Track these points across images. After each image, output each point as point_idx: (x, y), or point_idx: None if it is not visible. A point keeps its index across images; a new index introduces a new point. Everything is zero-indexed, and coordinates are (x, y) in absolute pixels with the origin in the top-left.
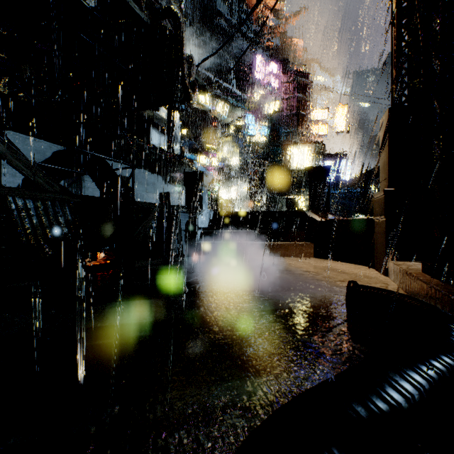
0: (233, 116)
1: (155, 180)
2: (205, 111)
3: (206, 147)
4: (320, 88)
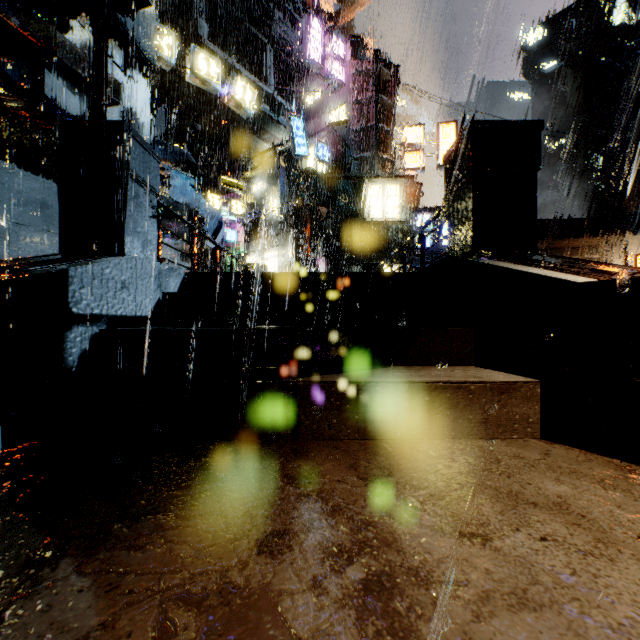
0: (271, 141)
1: (51, 197)
2: (223, 126)
3: (220, 181)
4: (400, 116)
